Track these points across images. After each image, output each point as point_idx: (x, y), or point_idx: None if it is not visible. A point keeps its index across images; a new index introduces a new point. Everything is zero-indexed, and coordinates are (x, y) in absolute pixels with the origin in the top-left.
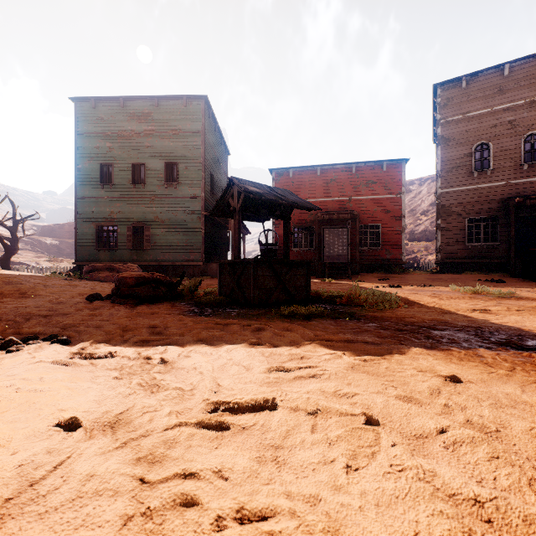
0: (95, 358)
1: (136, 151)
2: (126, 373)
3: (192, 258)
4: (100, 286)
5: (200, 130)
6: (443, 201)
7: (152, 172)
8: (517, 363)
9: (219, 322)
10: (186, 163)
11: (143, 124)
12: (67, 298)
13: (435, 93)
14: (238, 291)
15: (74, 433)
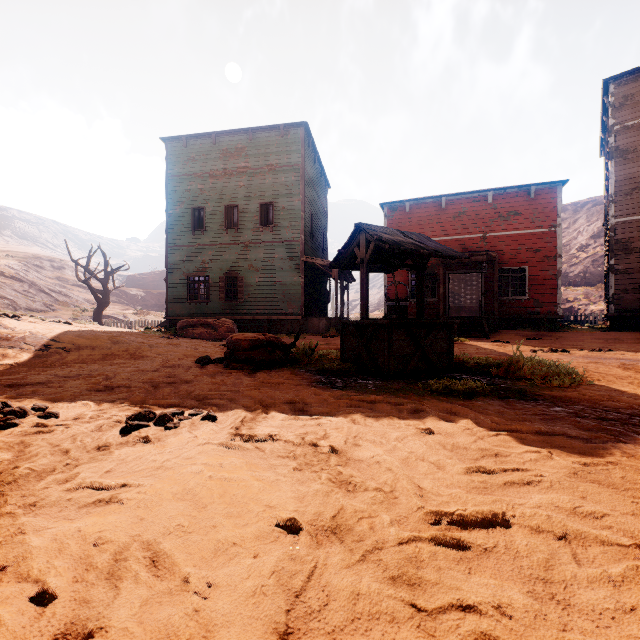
0: (256, 441)
1: (228, 191)
2: (303, 463)
3: (290, 311)
4: (200, 346)
5: (299, 163)
6: (618, 234)
7: (246, 214)
8: None
9: (362, 398)
10: (283, 202)
11: (236, 161)
12: (176, 360)
13: (606, 90)
14: (367, 357)
15: (300, 537)
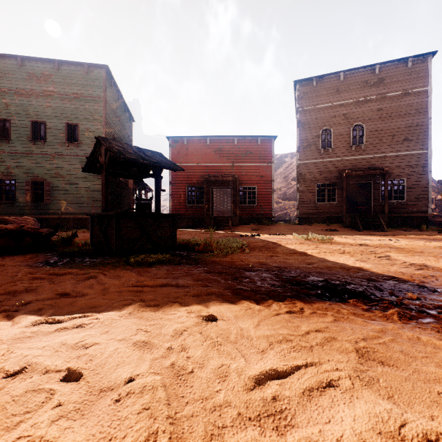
0: None
1: (35, 109)
2: None
3: (93, 212)
4: None
5: (101, 96)
6: (301, 170)
7: (53, 130)
8: (281, 297)
9: (55, 272)
10: (87, 125)
11: (43, 84)
12: None
13: (296, 87)
14: (104, 241)
15: None
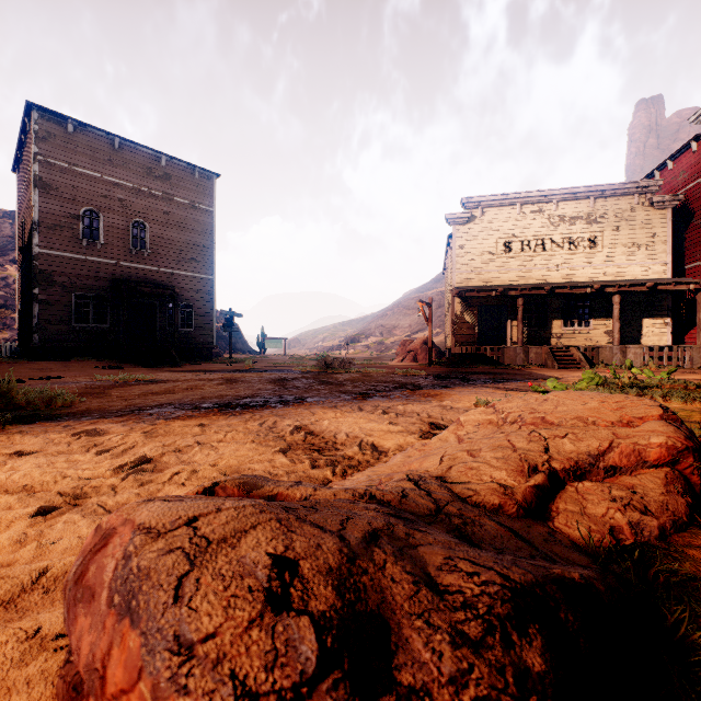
0: None
1: None
2: None
3: None
4: None
5: None
6: (43, 265)
7: None
8: (213, 413)
9: None
10: None
11: None
12: None
13: (30, 113)
14: None
15: (63, 509)
